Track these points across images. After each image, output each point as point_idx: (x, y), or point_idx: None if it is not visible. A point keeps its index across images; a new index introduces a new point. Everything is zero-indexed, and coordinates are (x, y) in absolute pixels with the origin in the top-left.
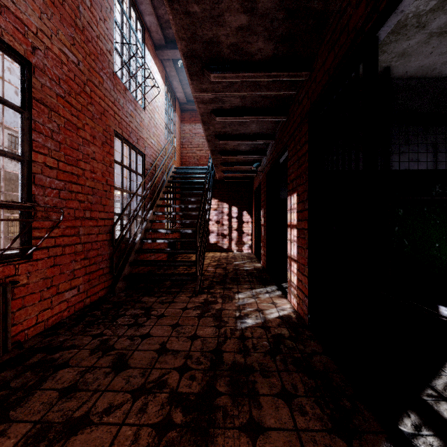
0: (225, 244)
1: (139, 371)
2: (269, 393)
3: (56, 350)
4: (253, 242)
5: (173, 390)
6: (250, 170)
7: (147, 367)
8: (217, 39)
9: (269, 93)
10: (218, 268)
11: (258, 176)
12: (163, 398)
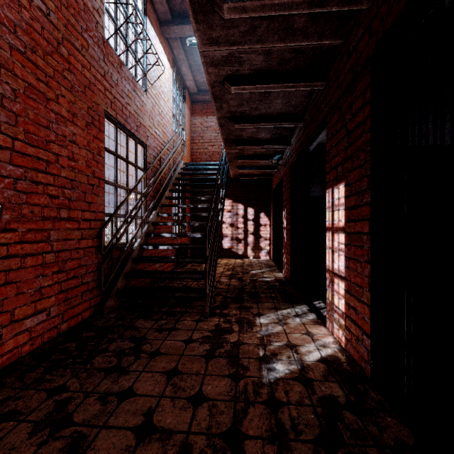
0: (240, 249)
1: None
2: None
3: None
4: (271, 248)
5: None
6: (269, 166)
7: None
8: None
9: (305, 43)
10: (233, 279)
11: (279, 172)
12: None
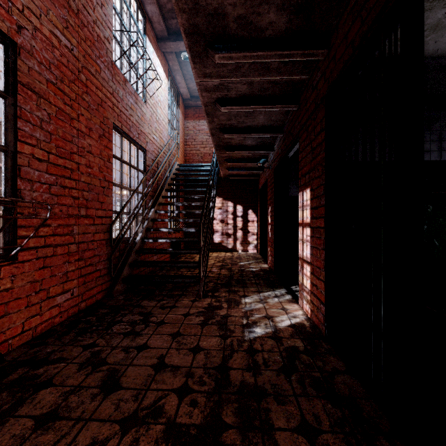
0: (229, 243)
1: (131, 393)
2: (287, 427)
3: (41, 364)
4: (258, 242)
5: (170, 421)
6: (256, 167)
7: (141, 387)
8: (223, 10)
9: (279, 78)
10: (223, 269)
11: (264, 173)
12: (158, 431)
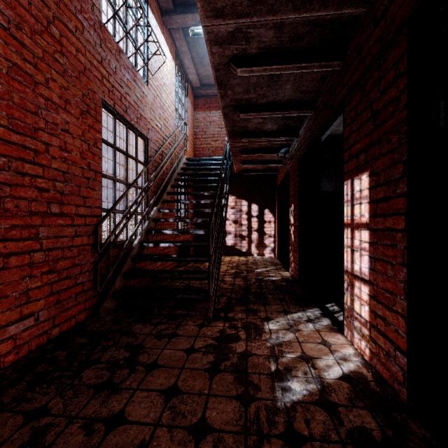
0: (243, 246)
1: None
2: None
3: None
4: (276, 245)
5: None
6: (274, 160)
7: None
8: None
9: (322, 13)
10: (237, 278)
11: (285, 166)
12: None
